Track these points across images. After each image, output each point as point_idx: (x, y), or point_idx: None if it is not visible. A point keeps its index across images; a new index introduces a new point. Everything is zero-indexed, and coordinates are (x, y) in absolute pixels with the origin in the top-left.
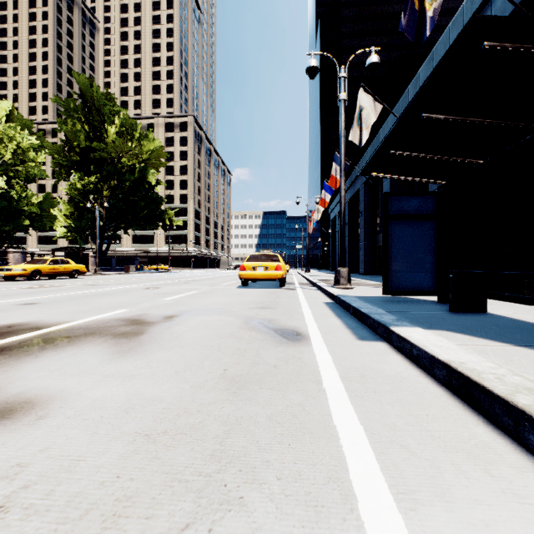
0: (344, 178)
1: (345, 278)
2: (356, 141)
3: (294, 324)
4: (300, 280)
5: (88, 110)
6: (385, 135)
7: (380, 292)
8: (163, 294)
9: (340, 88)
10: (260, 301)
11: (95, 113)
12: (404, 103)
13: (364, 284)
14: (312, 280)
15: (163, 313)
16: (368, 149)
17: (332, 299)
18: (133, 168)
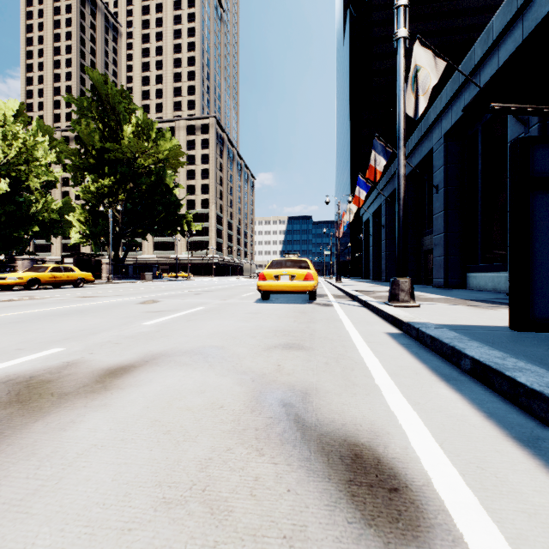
0: (404, 150)
1: (406, 292)
2: (410, 111)
3: (363, 412)
4: (333, 291)
5: (102, 109)
6: (437, 114)
7: (469, 315)
8: (153, 314)
9: (399, 21)
10: (285, 329)
11: (110, 112)
12: (467, 68)
13: (423, 298)
14: (350, 292)
15: (111, 359)
16: (412, 136)
17: (396, 327)
18: (150, 169)
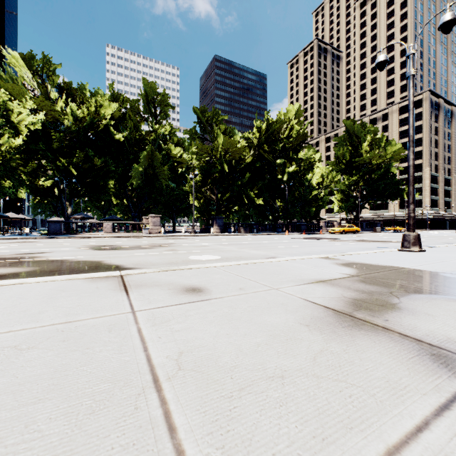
0: None
1: None
2: None
3: None
4: None
5: (350, 138)
6: None
7: None
8: None
9: None
10: None
11: (354, 137)
12: None
13: None
14: None
15: None
16: None
17: None
18: (379, 165)
